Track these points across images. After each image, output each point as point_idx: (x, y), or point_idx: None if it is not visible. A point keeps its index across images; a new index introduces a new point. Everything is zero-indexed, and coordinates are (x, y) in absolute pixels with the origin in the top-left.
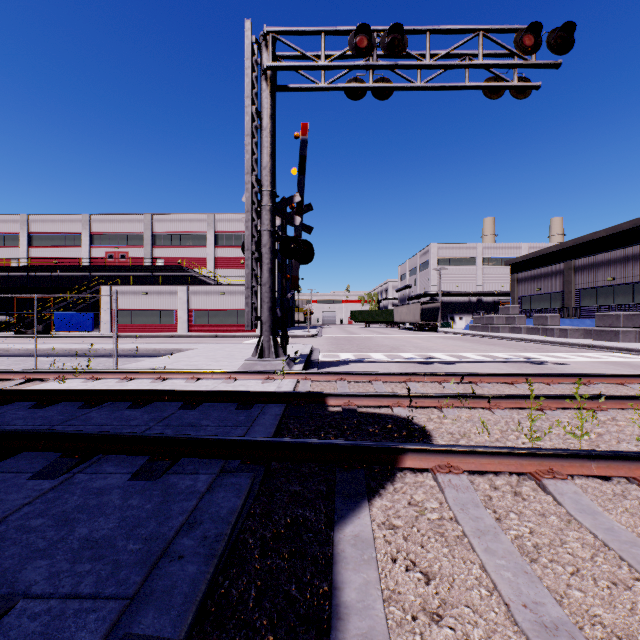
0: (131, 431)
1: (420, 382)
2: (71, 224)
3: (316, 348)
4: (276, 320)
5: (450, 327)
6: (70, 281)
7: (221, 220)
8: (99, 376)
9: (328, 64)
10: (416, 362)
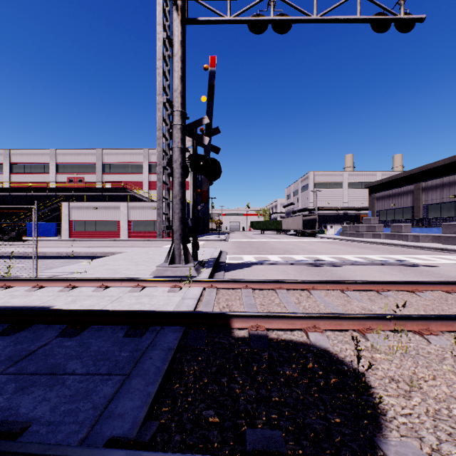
0: None
1: (322, 290)
2: (42, 156)
3: (224, 251)
4: (187, 229)
5: (324, 233)
6: (41, 199)
7: (154, 153)
8: (12, 284)
9: None
10: (308, 264)
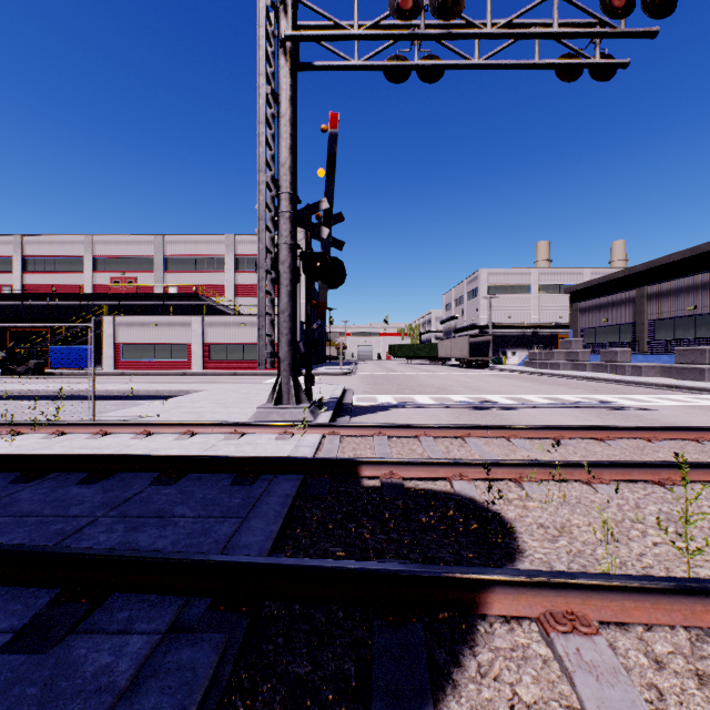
0: (62, 528)
1: (482, 437)
2: (71, 246)
3: (349, 389)
4: (299, 356)
5: (502, 363)
6: (70, 311)
7: (242, 242)
8: (66, 430)
9: (363, 33)
10: (470, 407)
